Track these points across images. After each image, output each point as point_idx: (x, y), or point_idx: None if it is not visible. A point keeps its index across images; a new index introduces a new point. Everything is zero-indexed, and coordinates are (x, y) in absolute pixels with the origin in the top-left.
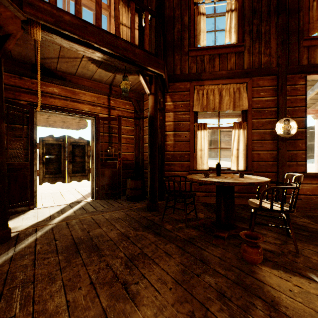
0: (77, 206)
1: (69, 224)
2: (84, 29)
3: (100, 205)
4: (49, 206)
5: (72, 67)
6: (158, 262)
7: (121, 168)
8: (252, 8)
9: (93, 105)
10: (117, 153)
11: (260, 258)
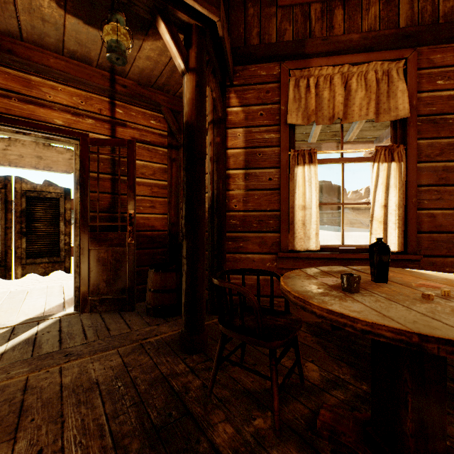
0: (26, 333)
1: None
2: None
3: (78, 332)
4: None
5: (2, 11)
6: None
7: (135, 247)
8: None
9: (76, 114)
10: None
11: None
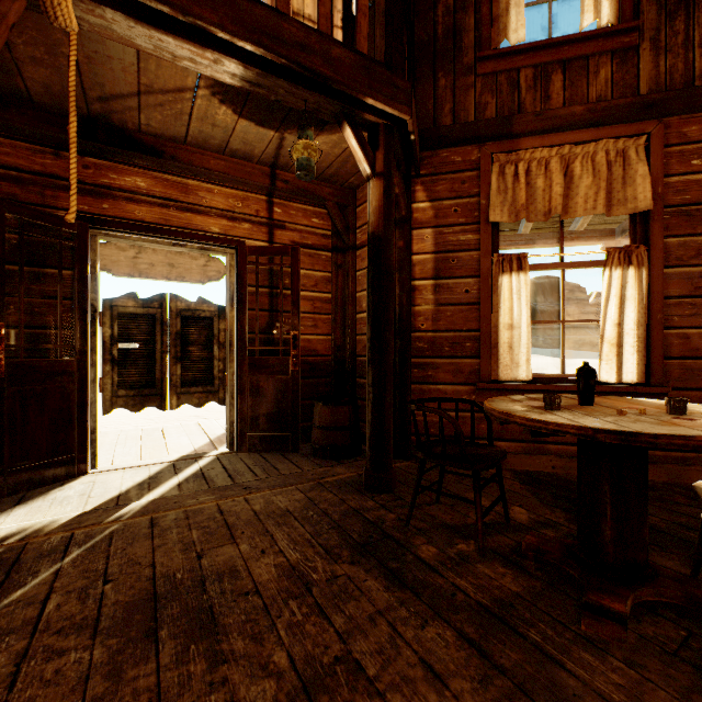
0: (190, 469)
1: (156, 526)
2: None
3: (245, 469)
4: (125, 468)
5: (175, 121)
6: None
7: (299, 375)
8: None
9: (232, 219)
10: (289, 336)
11: None
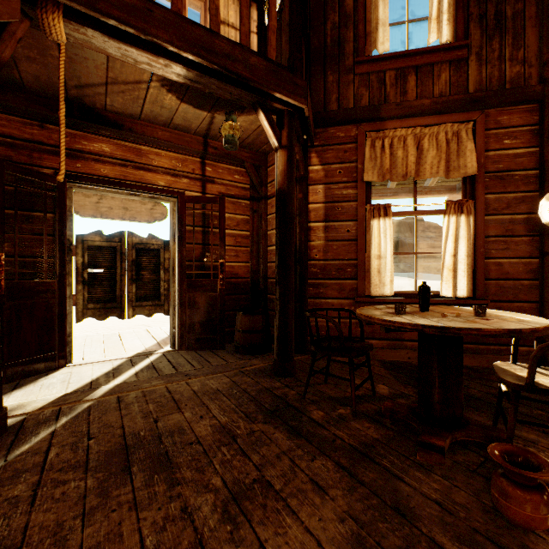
0: (143, 362)
1: (122, 402)
2: (147, 14)
3: (185, 362)
4: (94, 362)
5: (133, 103)
6: (297, 508)
7: (225, 292)
8: None
9: (174, 175)
10: (217, 263)
11: (548, 517)
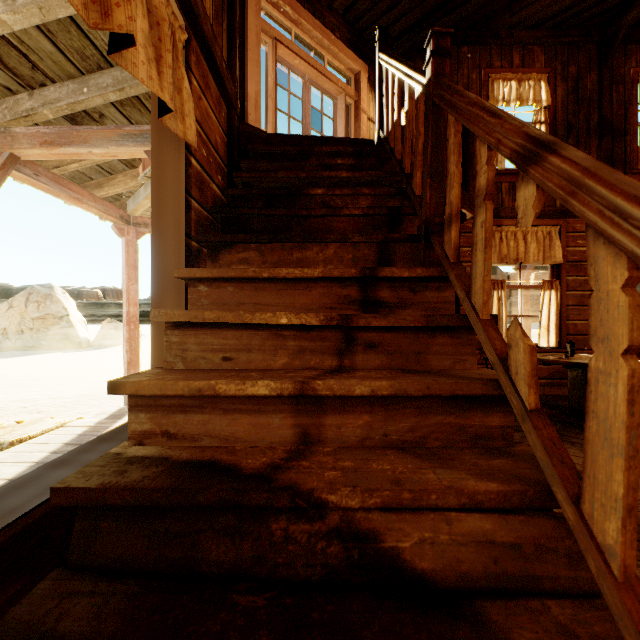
0: None
1: None
2: None
3: None
4: None
5: None
6: None
7: None
8: (566, 122)
9: None
10: None
11: None
